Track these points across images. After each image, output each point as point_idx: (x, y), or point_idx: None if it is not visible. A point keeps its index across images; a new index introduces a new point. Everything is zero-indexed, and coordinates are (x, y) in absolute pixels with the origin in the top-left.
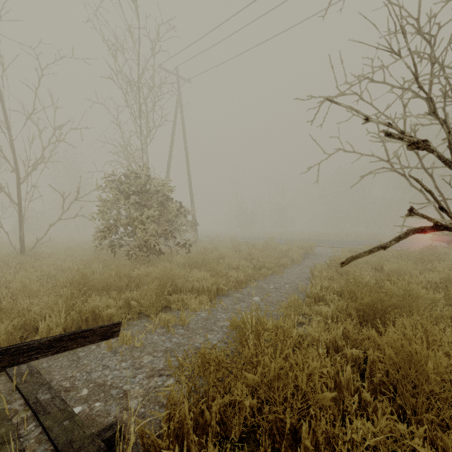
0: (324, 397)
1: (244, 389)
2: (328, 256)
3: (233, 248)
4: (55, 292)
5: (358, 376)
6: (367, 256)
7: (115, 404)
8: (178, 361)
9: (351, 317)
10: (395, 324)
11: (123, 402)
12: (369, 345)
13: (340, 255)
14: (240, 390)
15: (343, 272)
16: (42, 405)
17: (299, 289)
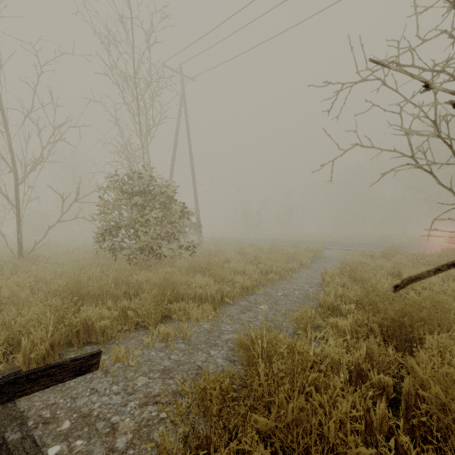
0: (359, 453)
1: (255, 436)
2: (338, 259)
3: (238, 251)
4: (44, 302)
5: (390, 410)
6: (381, 259)
7: (100, 442)
8: (176, 384)
9: (372, 332)
10: (425, 342)
11: (109, 440)
12: (405, 375)
13: (351, 258)
14: (249, 435)
15: (357, 279)
16: (9, 448)
17: (309, 297)
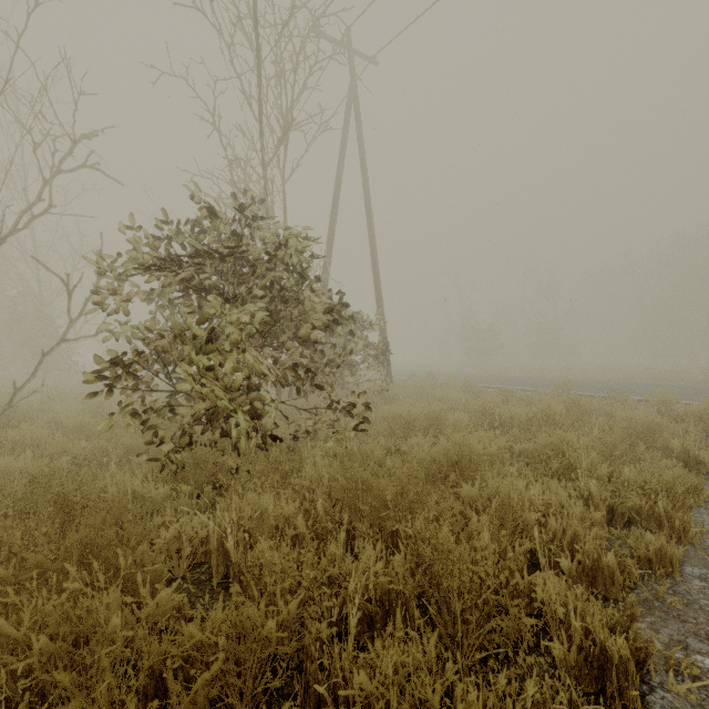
0: None
1: None
2: None
3: (478, 410)
4: None
5: None
6: None
7: None
8: None
9: None
10: None
11: None
12: None
13: None
14: None
15: None
16: None
17: None
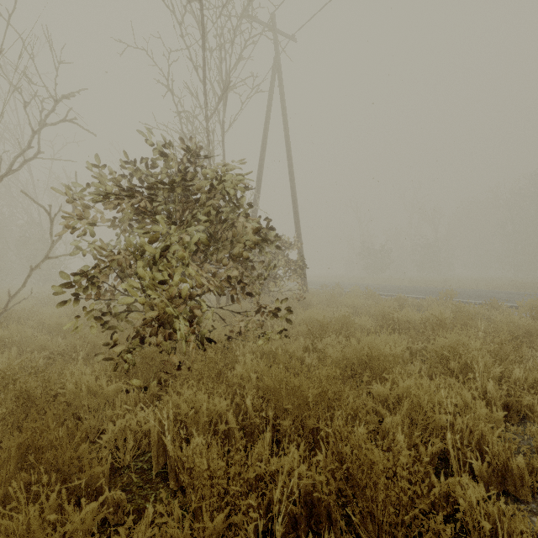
0: None
1: None
2: None
3: (379, 315)
4: None
5: None
6: None
7: None
8: None
9: None
10: None
11: None
12: None
13: None
14: None
15: None
16: None
17: None
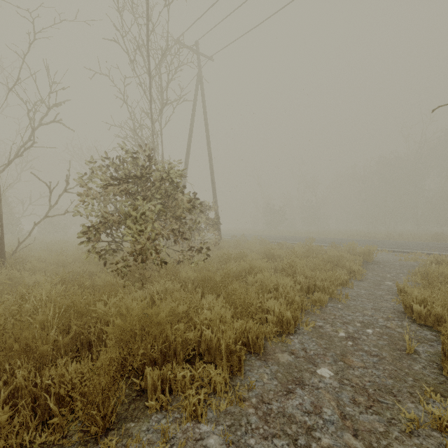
0: None
1: None
2: (397, 265)
3: (264, 252)
4: None
5: None
6: None
7: None
8: None
9: None
10: None
11: None
12: None
13: (423, 266)
14: None
15: None
16: None
17: (400, 345)
